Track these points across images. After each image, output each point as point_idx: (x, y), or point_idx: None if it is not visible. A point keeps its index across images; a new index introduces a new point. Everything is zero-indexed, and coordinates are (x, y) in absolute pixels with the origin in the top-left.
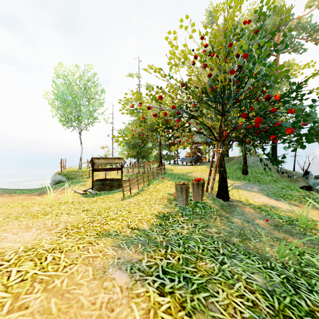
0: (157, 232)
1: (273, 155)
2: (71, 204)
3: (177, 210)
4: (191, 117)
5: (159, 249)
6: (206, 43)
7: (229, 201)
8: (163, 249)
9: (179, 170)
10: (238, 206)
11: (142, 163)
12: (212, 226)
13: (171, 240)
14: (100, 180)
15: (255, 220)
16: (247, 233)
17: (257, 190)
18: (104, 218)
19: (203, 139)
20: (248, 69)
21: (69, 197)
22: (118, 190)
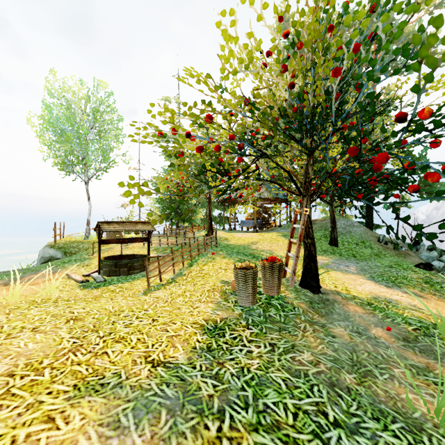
0: (202, 370)
1: (369, 217)
2: (52, 304)
3: (238, 313)
4: (261, 156)
5: (206, 422)
6: (287, 30)
7: (321, 292)
8: (214, 423)
9: (238, 240)
10: (336, 301)
11: (183, 229)
12: (301, 347)
13: (229, 391)
14: (113, 257)
15: (369, 328)
16: (365, 358)
17: (356, 271)
18: (102, 338)
19: (271, 194)
20: (354, 78)
21: (53, 289)
22: (141, 273)
